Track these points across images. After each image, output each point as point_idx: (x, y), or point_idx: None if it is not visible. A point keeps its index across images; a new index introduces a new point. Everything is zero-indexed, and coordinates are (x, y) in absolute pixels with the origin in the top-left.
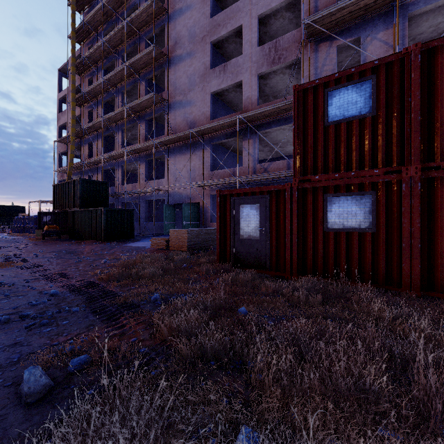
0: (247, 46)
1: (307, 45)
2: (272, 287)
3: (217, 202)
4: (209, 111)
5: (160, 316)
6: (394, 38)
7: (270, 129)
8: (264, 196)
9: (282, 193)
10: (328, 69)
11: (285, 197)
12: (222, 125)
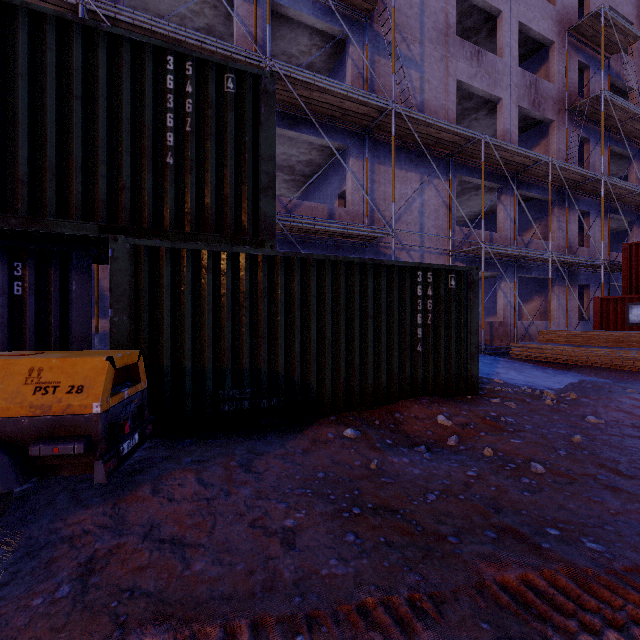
0: (507, 51)
1: (560, 112)
2: None
3: None
4: (454, 111)
5: None
6: (609, 159)
7: (529, 193)
8: None
9: None
10: (573, 153)
11: None
12: (509, 156)
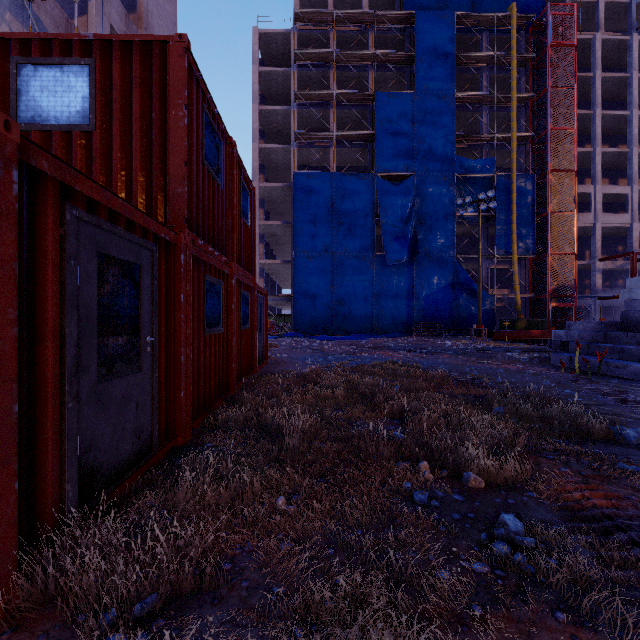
0: None
1: None
2: (303, 427)
3: (7, 196)
4: None
5: (522, 451)
6: None
7: None
8: (151, 246)
9: (172, 252)
10: None
11: (176, 263)
12: None
